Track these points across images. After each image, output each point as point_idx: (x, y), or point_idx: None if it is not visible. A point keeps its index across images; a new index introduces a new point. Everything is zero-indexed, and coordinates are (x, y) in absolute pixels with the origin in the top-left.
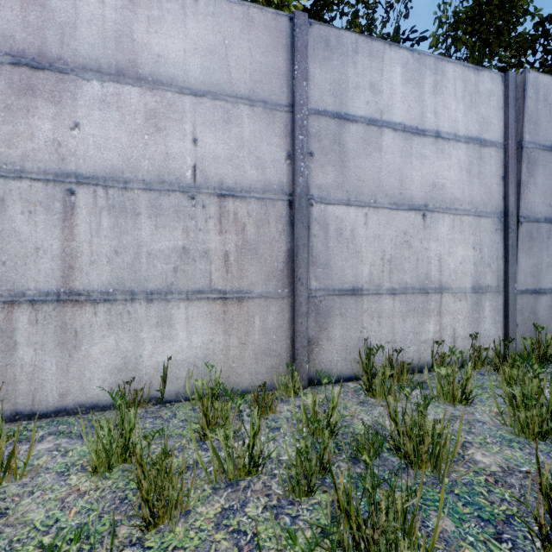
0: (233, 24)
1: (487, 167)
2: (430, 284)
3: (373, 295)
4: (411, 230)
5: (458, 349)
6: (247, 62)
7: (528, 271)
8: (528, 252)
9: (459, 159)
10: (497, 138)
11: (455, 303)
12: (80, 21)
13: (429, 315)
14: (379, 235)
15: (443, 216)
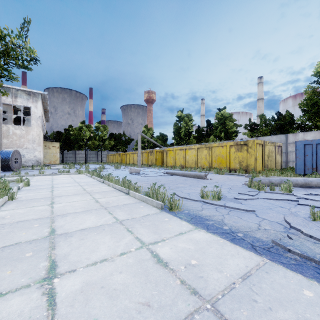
0: (316, 133)
1: None
2: None
3: None
4: None
5: None
6: (318, 137)
7: None
8: None
9: None
10: None
11: None
12: (299, 138)
13: None
14: None
15: None
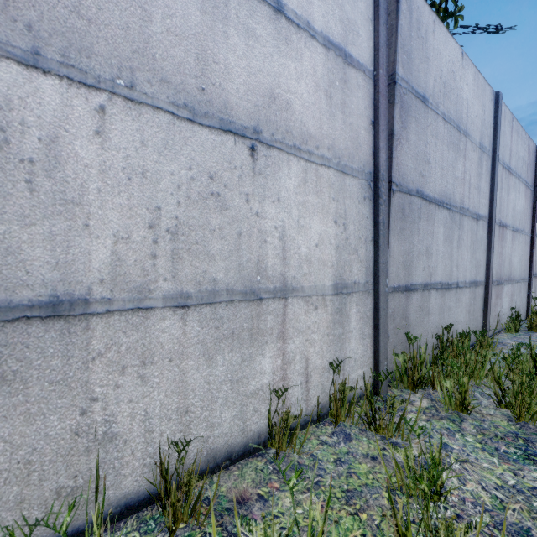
0: None
1: (354, 100)
2: (266, 282)
3: (124, 313)
4: (227, 173)
5: (313, 392)
6: None
7: (400, 260)
8: (400, 234)
9: (314, 69)
10: (366, 61)
11: (309, 313)
12: None
13: (263, 341)
14: (145, 168)
15: (289, 158)
